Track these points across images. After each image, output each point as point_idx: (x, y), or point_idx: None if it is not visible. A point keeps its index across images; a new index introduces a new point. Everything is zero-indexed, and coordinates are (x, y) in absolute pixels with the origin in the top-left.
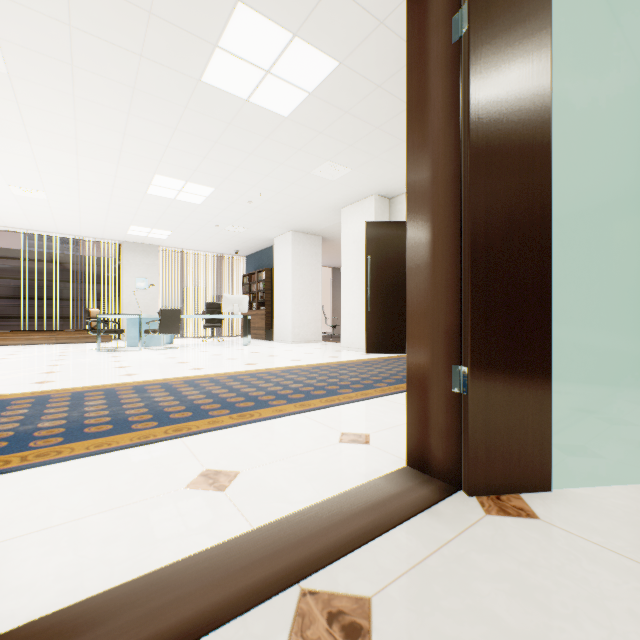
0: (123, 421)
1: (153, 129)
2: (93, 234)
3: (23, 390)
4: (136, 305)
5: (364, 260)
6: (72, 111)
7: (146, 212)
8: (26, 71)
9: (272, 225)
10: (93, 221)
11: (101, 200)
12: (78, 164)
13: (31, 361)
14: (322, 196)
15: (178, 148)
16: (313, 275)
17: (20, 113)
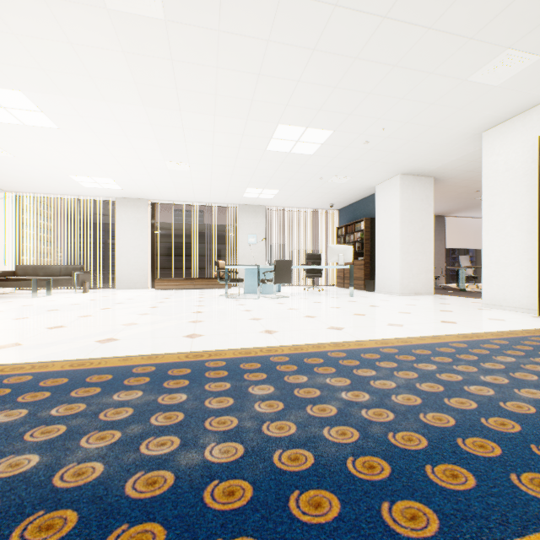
0: (344, 478)
1: (289, 58)
2: (218, 200)
3: (177, 347)
4: (248, 257)
5: (528, 191)
6: (215, 56)
7: (261, 172)
8: (179, 9)
9: (379, 170)
10: (219, 187)
11: (227, 165)
12: (214, 127)
13: (180, 306)
14: (464, 117)
15: (309, 81)
16: (423, 221)
17: (173, 74)
